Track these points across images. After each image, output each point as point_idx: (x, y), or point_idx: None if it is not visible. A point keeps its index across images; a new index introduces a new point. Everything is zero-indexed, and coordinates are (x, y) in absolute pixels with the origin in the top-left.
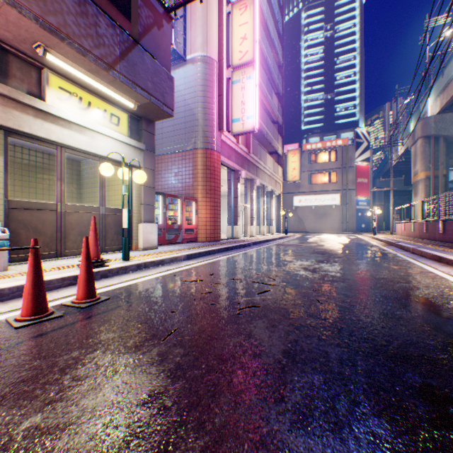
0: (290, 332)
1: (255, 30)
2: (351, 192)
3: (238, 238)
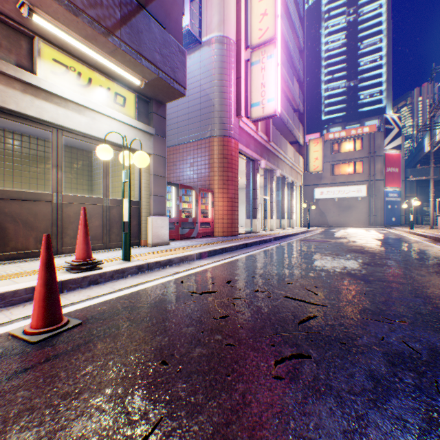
0: None
1: (277, 4)
2: (379, 182)
3: (257, 233)
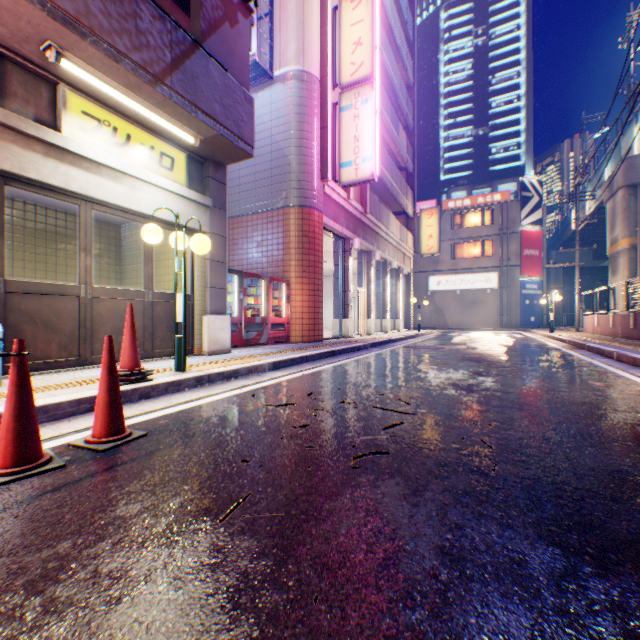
0: (447, 507)
1: (375, 31)
2: (514, 269)
3: (350, 337)
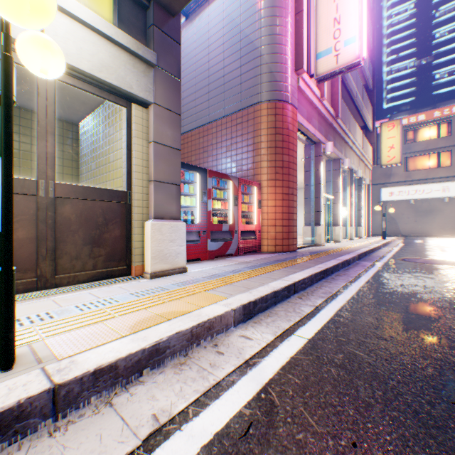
0: None
1: None
2: None
3: (321, 246)
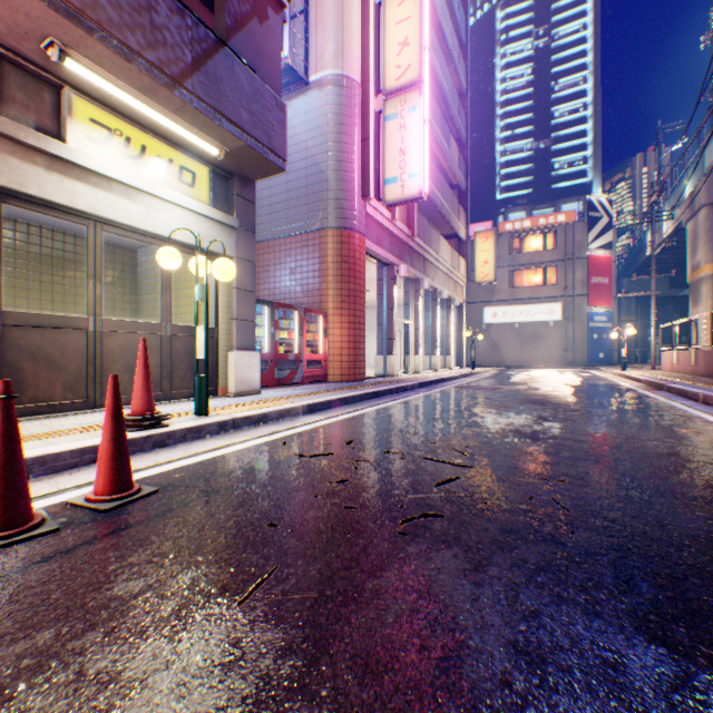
0: (518, 587)
1: (423, 30)
2: (581, 299)
3: (395, 376)
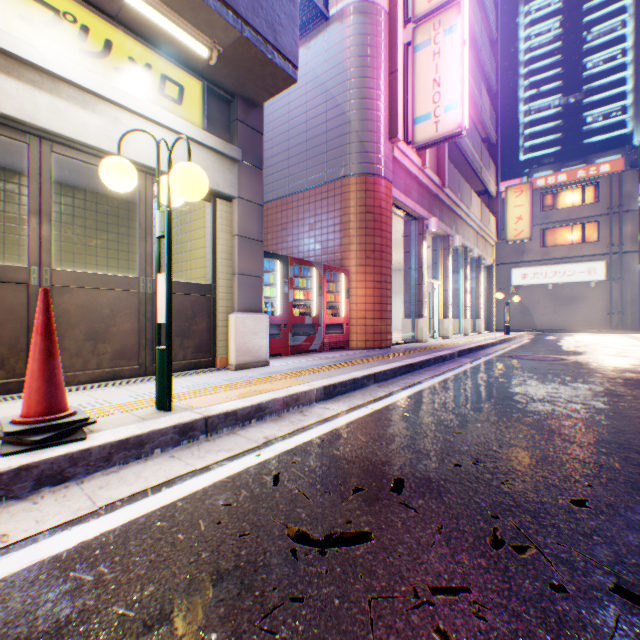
0: None
1: None
2: (630, 256)
3: (423, 342)
